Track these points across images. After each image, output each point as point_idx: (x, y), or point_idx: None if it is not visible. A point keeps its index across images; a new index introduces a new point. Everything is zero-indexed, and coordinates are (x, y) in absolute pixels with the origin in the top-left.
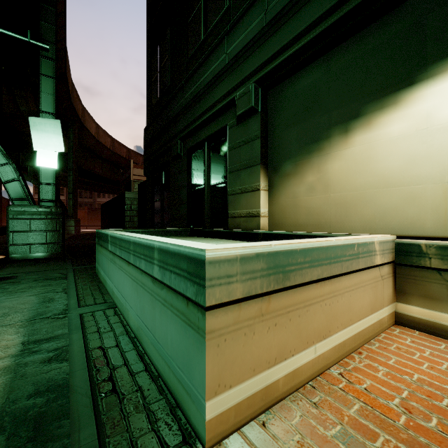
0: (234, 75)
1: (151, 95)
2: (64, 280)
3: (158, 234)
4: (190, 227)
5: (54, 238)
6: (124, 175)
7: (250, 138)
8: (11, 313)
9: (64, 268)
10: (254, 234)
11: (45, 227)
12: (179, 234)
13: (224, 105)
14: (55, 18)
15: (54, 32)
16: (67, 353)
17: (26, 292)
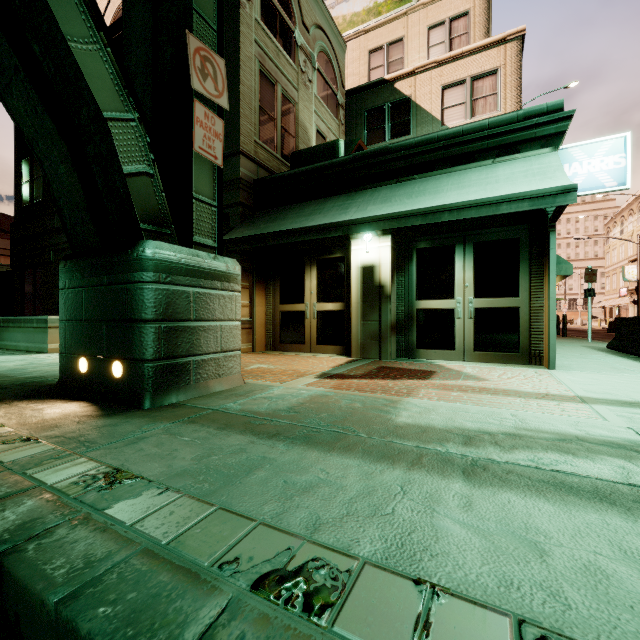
0: None
1: (21, 195)
2: None
3: None
4: None
5: None
6: None
7: None
8: None
9: None
10: None
11: None
12: None
13: None
14: None
15: None
16: None
17: None
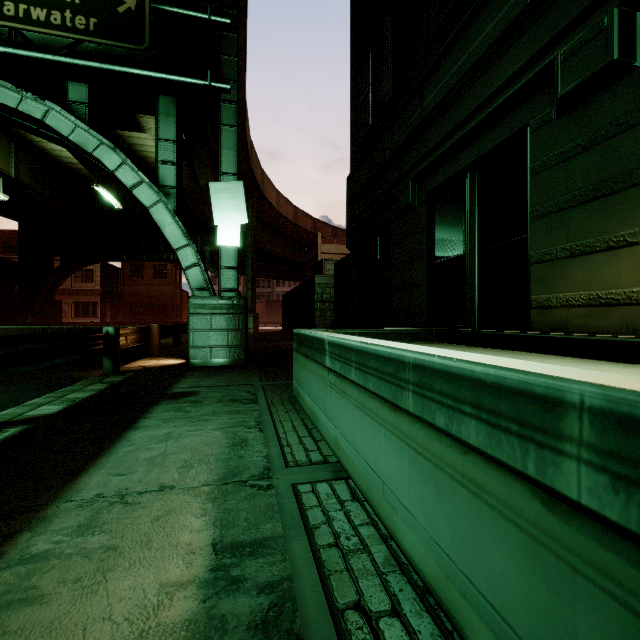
0: (553, 16)
1: (357, 125)
2: (255, 404)
3: (383, 338)
4: (431, 327)
5: (236, 339)
6: (309, 254)
7: (600, 136)
8: (194, 463)
9: (250, 383)
10: (623, 344)
11: (226, 325)
12: (417, 339)
13: (521, 87)
14: (237, 47)
15: (236, 66)
16: (295, 608)
17: (211, 421)
